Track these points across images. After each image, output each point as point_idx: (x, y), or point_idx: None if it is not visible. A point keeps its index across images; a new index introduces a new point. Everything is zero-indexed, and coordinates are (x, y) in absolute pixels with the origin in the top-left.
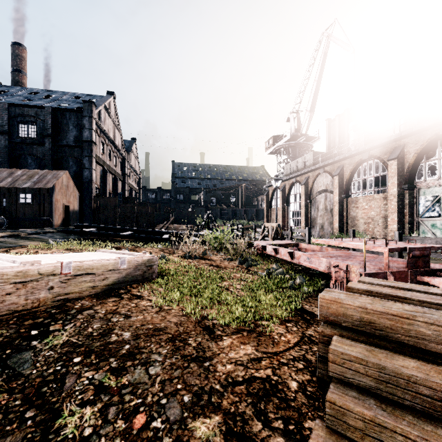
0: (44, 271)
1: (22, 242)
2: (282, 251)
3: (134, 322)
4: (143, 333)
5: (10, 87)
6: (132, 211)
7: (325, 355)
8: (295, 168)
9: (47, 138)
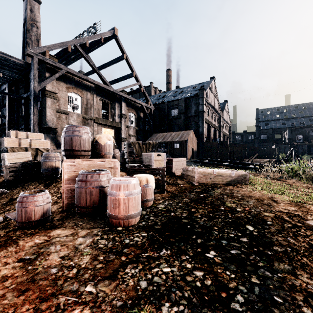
0: (209, 172)
1: None
2: None
3: (241, 193)
4: (245, 196)
5: (166, 92)
6: (227, 150)
7: None
8: None
9: (182, 114)
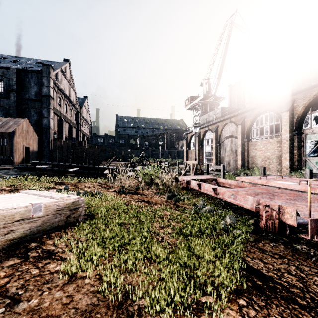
0: None
1: None
2: (205, 186)
3: (18, 316)
4: None
5: None
6: (82, 151)
7: None
8: (207, 119)
9: (12, 93)
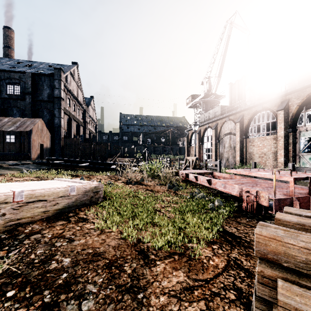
0: None
1: (3, 171)
2: (201, 178)
3: (76, 246)
4: (82, 259)
5: (1, 58)
6: (90, 148)
7: (265, 297)
8: (207, 117)
9: (27, 95)
